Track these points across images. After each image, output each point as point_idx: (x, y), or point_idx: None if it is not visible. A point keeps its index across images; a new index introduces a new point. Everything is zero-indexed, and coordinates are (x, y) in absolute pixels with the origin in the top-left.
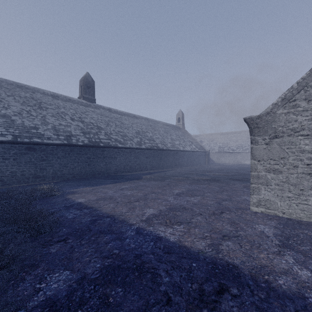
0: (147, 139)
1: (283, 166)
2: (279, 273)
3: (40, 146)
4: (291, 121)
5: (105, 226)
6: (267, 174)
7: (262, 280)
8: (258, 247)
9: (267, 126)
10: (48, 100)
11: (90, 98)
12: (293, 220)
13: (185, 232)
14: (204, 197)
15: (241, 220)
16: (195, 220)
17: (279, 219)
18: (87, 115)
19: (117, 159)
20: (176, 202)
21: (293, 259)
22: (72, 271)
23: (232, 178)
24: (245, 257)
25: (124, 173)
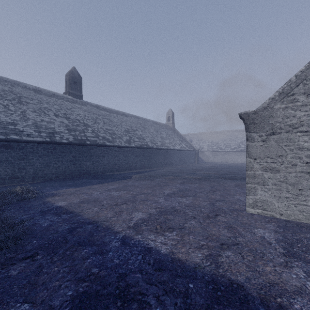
0: (137, 137)
1: (281, 165)
2: (292, 293)
3: (18, 144)
4: (289, 117)
5: (85, 235)
6: (264, 173)
7: (274, 304)
8: (261, 257)
9: (264, 122)
10: (30, 95)
11: (76, 94)
12: (292, 222)
13: (179, 240)
14: (196, 197)
15: (238, 224)
16: (188, 225)
17: (277, 221)
18: (73, 112)
19: (105, 158)
20: (167, 203)
21: (303, 272)
22: (33, 304)
23: (222, 177)
24: (249, 271)
25: (112, 172)
